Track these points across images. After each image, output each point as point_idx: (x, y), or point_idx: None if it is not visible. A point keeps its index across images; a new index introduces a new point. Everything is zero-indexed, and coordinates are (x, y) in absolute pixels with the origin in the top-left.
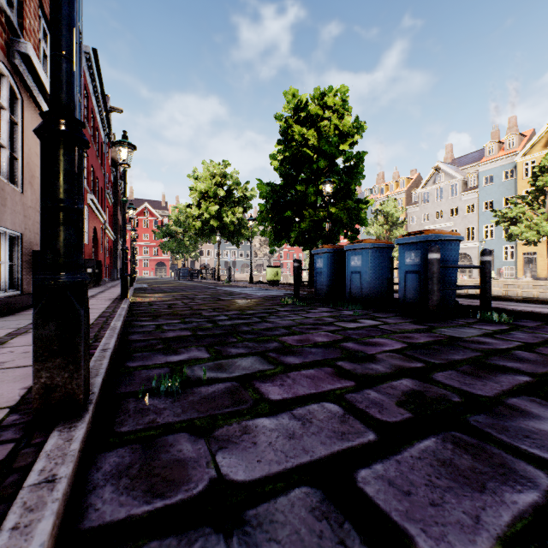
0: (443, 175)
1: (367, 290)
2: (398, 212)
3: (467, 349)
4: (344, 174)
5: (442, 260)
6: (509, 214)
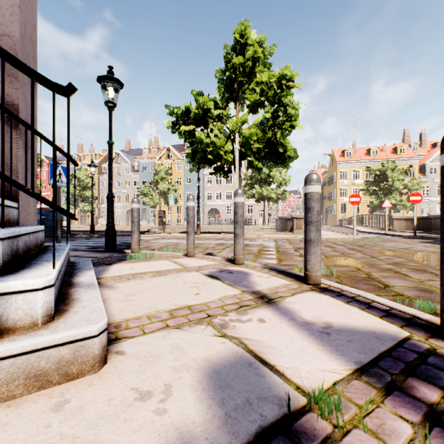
0: (121, 159)
1: None
2: (88, 179)
3: None
4: None
5: (51, 218)
6: (144, 191)
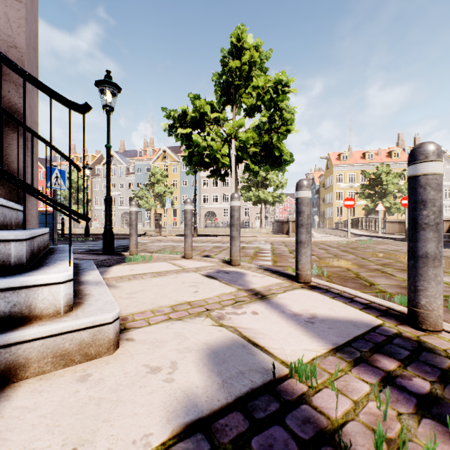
0: (116, 160)
1: None
2: (81, 181)
3: None
4: None
5: (44, 221)
6: (139, 194)
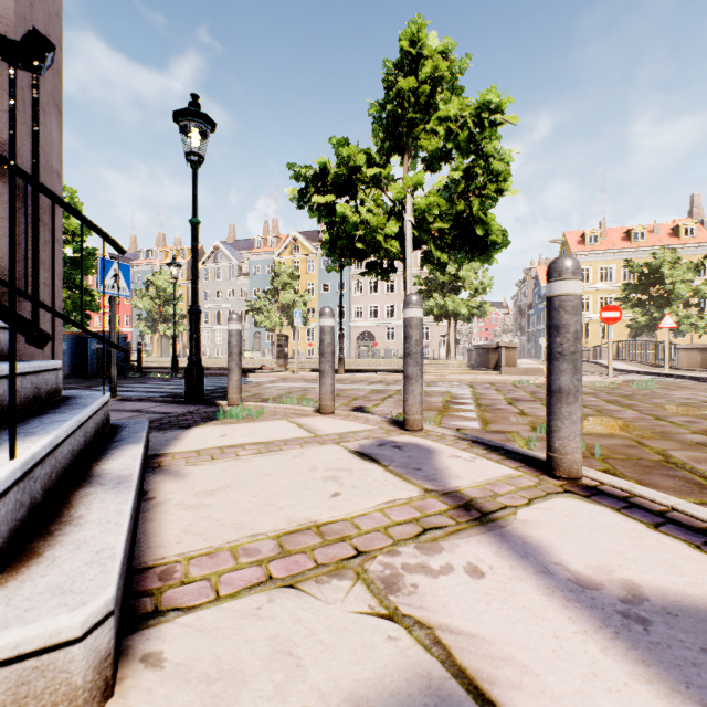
0: (222, 255)
1: (72, 365)
2: (172, 288)
3: (86, 382)
4: (75, 263)
5: None
6: (256, 306)
